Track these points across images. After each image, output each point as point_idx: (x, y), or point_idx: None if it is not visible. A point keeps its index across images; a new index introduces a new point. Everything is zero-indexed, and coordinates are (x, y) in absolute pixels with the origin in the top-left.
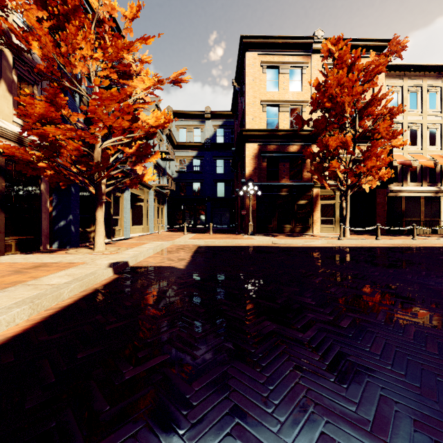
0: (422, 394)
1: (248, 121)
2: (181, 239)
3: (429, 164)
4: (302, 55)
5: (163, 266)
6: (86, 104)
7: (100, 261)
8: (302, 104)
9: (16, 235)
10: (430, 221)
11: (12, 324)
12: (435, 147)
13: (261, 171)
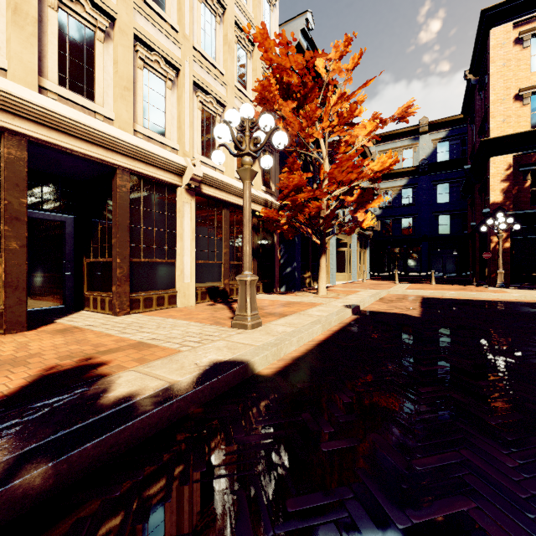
0: None
1: (494, 126)
2: (396, 289)
3: None
4: None
5: (395, 313)
6: (303, 160)
7: (334, 303)
8: None
9: (262, 279)
10: None
11: (317, 334)
12: None
13: (519, 193)
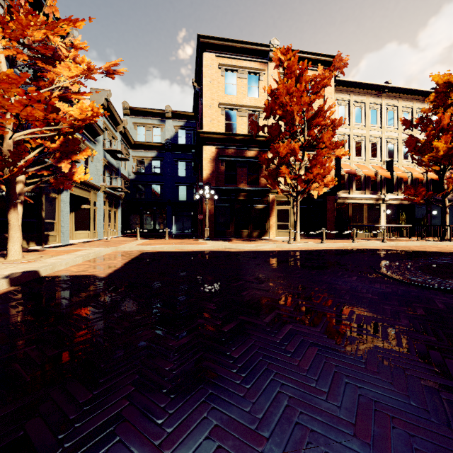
0: (246, 395)
1: (205, 123)
2: (127, 245)
3: (371, 174)
4: (259, 62)
5: (82, 275)
6: None
7: None
8: (260, 110)
9: None
10: (372, 226)
11: None
12: (376, 158)
13: (219, 175)
